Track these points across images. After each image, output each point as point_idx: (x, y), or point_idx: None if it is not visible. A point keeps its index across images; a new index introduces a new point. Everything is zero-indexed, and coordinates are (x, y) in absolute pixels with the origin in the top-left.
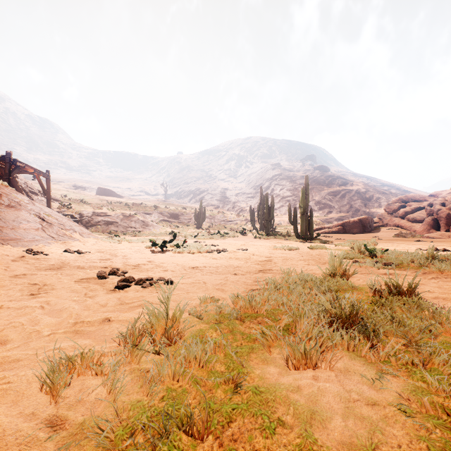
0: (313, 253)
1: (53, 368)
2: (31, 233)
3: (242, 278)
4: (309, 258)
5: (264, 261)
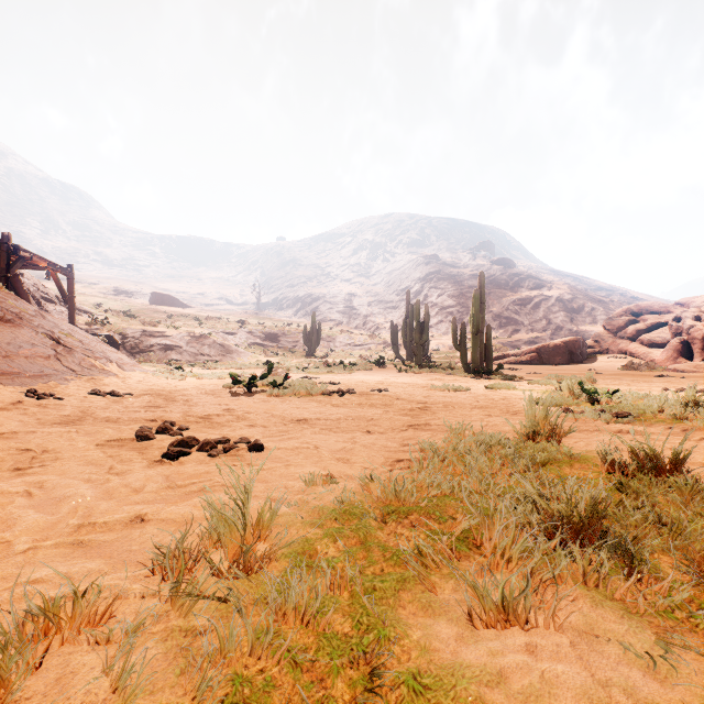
0: (494, 396)
1: (4, 634)
2: (37, 364)
3: (380, 439)
4: (489, 404)
5: (416, 410)
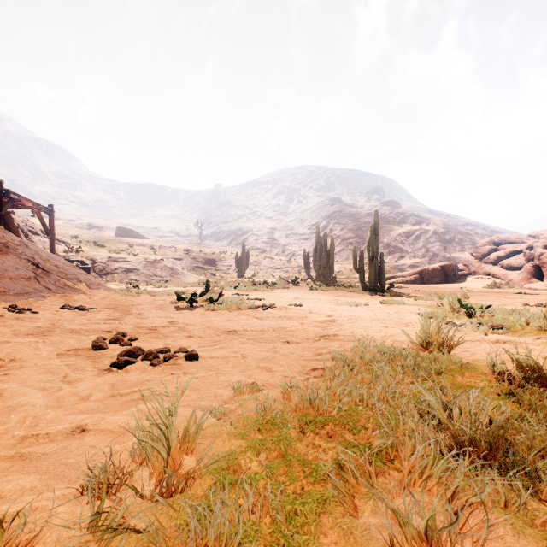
0: (388, 310)
1: None
2: (20, 284)
3: (297, 349)
4: (385, 317)
5: (326, 322)
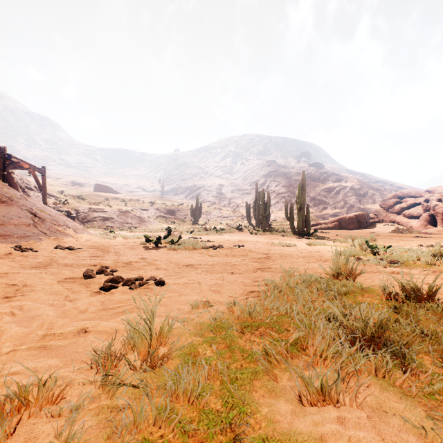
0: (312, 249)
1: None
2: (22, 229)
3: (239, 278)
4: (309, 255)
5: (262, 259)
